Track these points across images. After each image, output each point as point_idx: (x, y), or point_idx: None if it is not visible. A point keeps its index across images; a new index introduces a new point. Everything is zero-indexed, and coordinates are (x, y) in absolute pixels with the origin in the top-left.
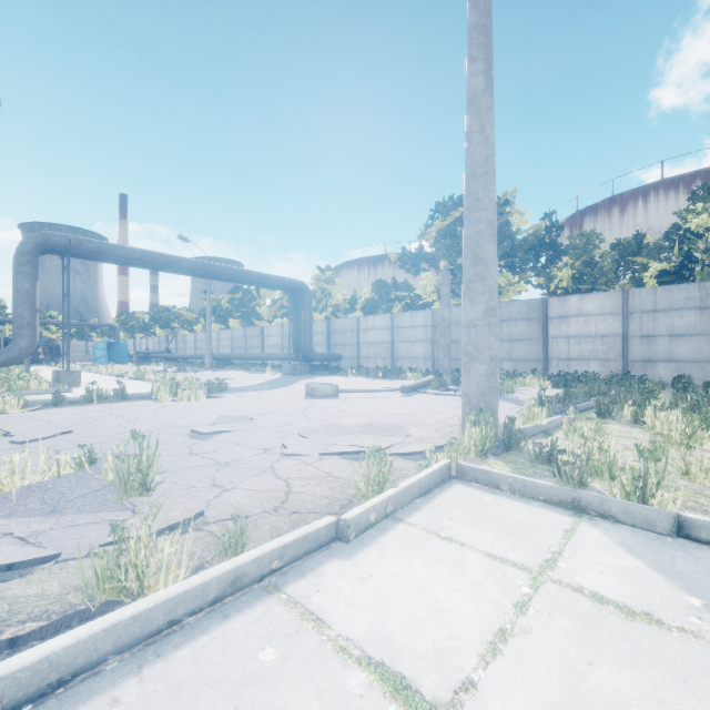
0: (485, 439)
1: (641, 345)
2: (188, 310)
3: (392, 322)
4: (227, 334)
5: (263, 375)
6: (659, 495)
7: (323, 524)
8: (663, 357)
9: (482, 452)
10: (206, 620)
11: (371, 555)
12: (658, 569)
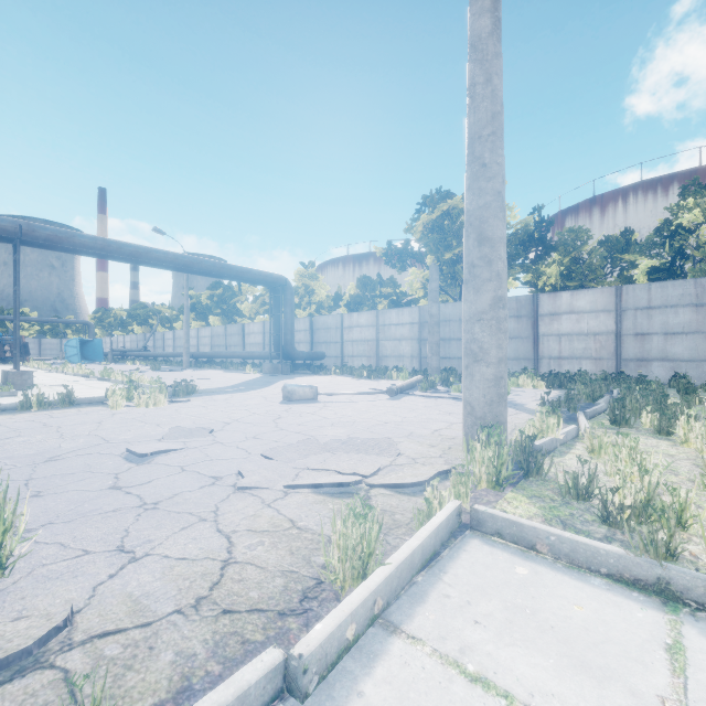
0: (500, 466)
1: (635, 343)
2: (167, 306)
3: (377, 319)
4: (207, 331)
5: (241, 375)
6: None
7: (257, 674)
8: (658, 356)
9: (496, 482)
10: None
11: None
12: None
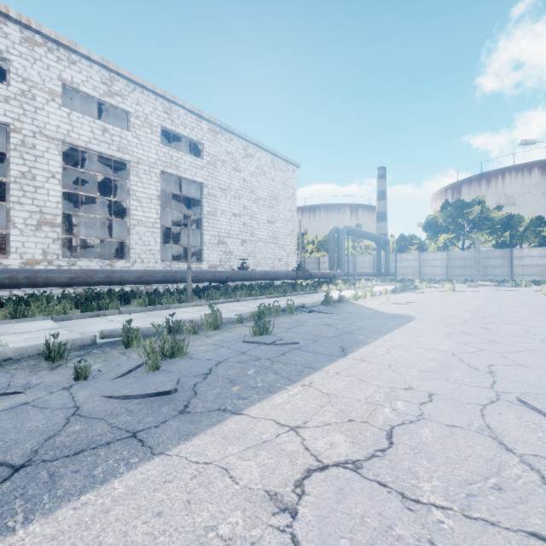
0: None
1: None
2: None
3: (420, 257)
4: None
5: None
6: None
7: None
8: None
9: None
10: None
11: None
12: None
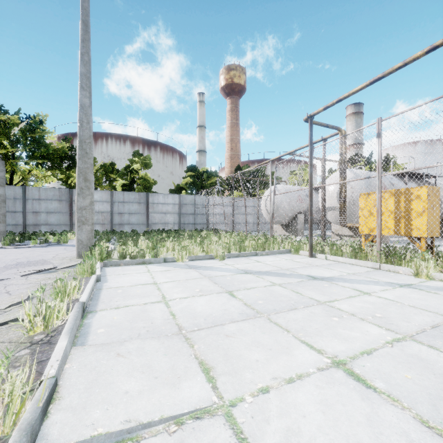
0: (103, 255)
1: (119, 217)
2: None
3: None
4: None
5: None
6: (159, 256)
7: (96, 276)
8: (127, 222)
9: (101, 259)
10: (96, 295)
11: (111, 280)
12: (165, 266)
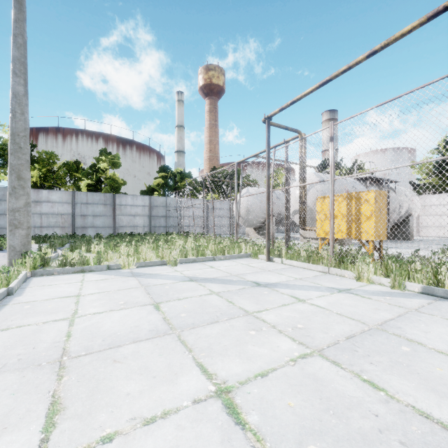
0: (36, 262)
1: (81, 220)
2: None
3: None
4: None
5: None
6: (103, 263)
7: (5, 289)
8: (91, 225)
9: (34, 268)
10: None
11: (28, 293)
12: (106, 275)
